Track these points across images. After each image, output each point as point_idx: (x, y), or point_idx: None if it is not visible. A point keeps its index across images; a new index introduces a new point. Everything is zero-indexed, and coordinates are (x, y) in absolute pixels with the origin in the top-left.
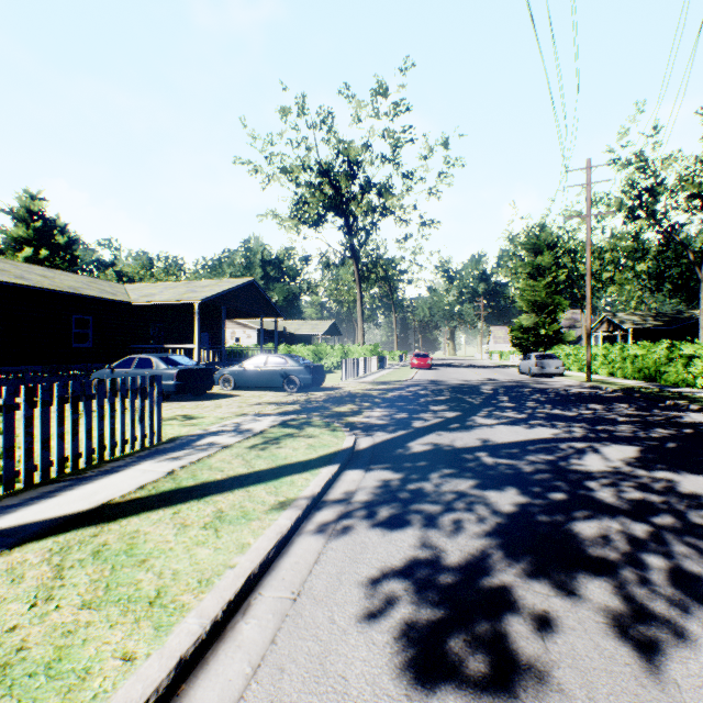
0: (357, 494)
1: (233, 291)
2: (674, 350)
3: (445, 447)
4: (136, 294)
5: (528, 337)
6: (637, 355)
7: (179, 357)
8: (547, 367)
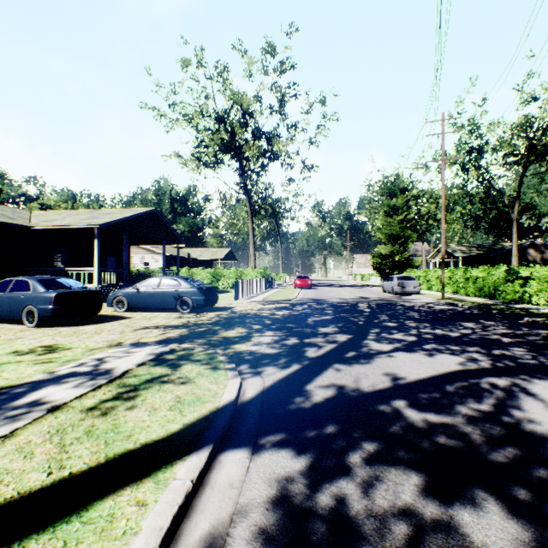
0: (232, 539)
1: (135, 219)
2: (512, 273)
3: (351, 392)
4: (38, 220)
5: (386, 263)
6: (478, 277)
7: (63, 280)
8: (407, 287)
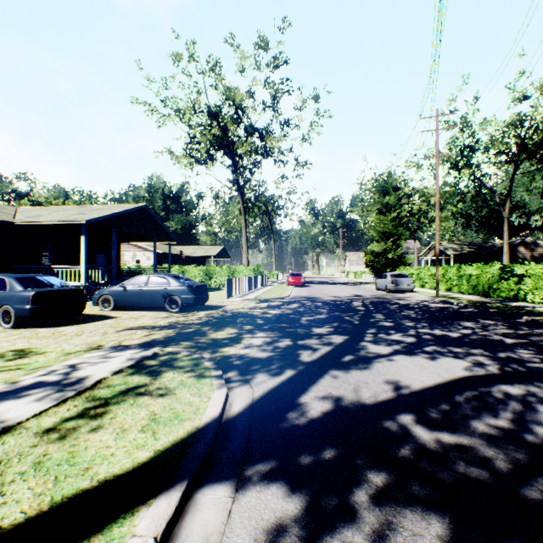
0: None
1: (124, 215)
2: (506, 271)
3: (351, 404)
4: (23, 215)
5: (379, 260)
6: (472, 274)
7: (43, 277)
8: (401, 284)
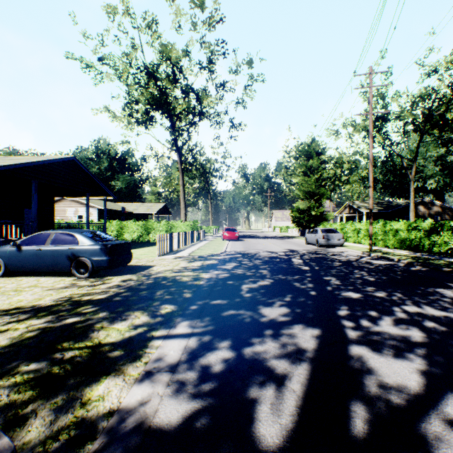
0: None
1: (48, 166)
2: (439, 226)
3: None
4: None
5: (304, 216)
6: (398, 229)
7: None
8: (332, 239)
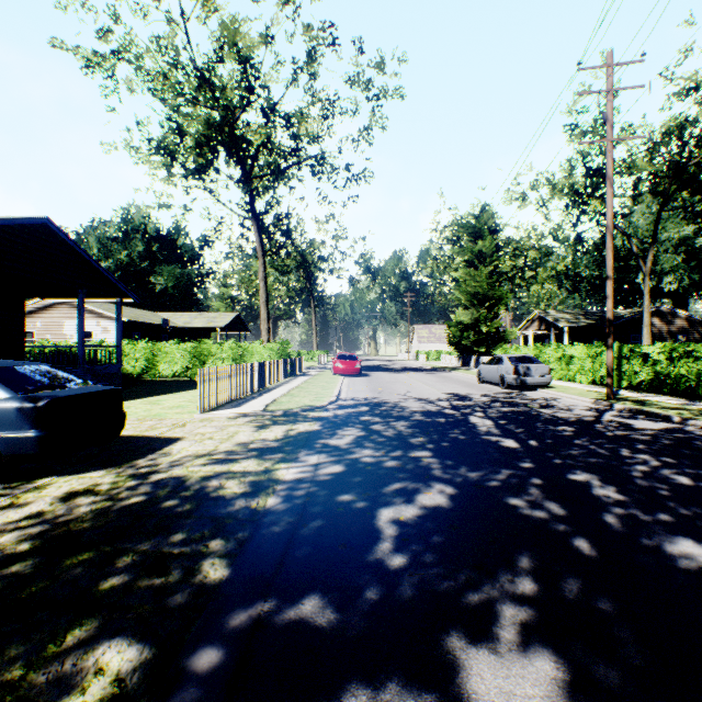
0: None
1: None
2: None
3: None
4: None
5: (469, 335)
6: (650, 357)
7: None
8: (530, 375)
